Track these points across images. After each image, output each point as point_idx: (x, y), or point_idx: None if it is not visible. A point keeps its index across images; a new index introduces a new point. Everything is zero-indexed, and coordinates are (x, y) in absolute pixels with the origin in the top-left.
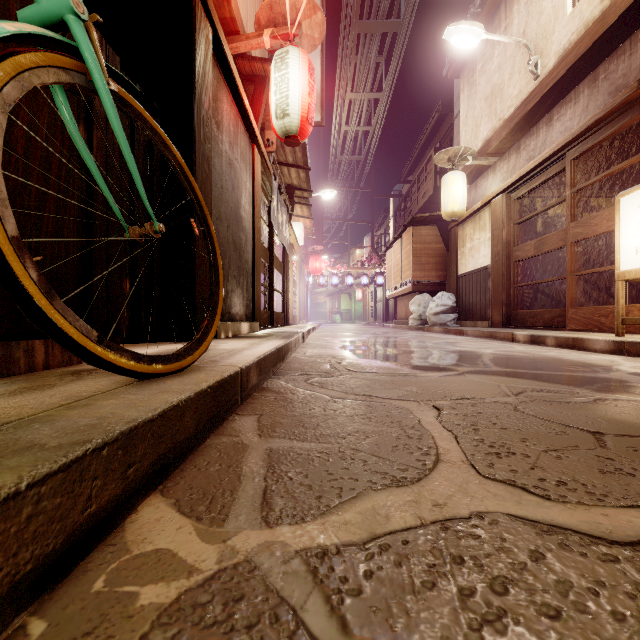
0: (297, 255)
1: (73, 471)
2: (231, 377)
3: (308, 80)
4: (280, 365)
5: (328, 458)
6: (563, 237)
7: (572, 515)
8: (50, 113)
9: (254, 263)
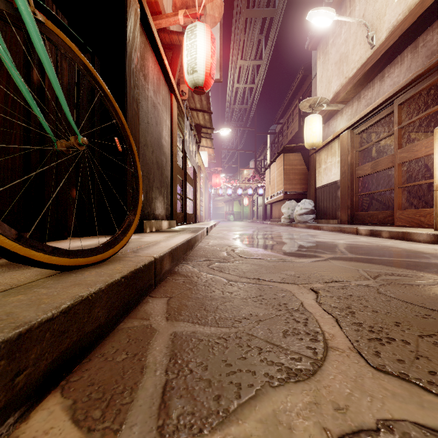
0: (203, 174)
1: None
2: (145, 266)
3: (210, 46)
4: (189, 253)
5: (226, 345)
6: (392, 160)
7: None
8: None
9: (172, 178)
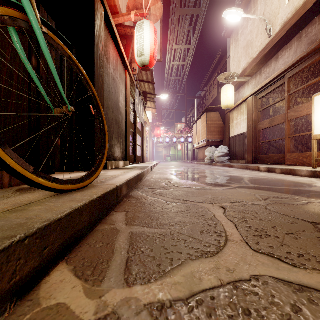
0: (148, 127)
1: (1, 257)
2: (111, 191)
3: (154, 37)
4: (139, 183)
5: (164, 238)
6: (284, 117)
7: (312, 278)
8: (13, 47)
9: (126, 131)
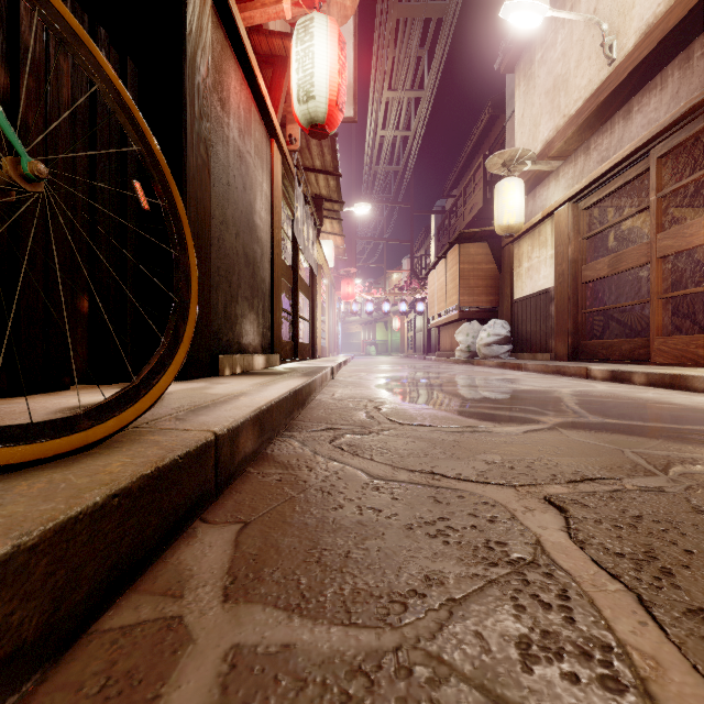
0: (326, 278)
1: None
2: (190, 456)
3: (338, 55)
4: (298, 413)
5: None
6: (646, 252)
7: None
8: None
9: (273, 283)
